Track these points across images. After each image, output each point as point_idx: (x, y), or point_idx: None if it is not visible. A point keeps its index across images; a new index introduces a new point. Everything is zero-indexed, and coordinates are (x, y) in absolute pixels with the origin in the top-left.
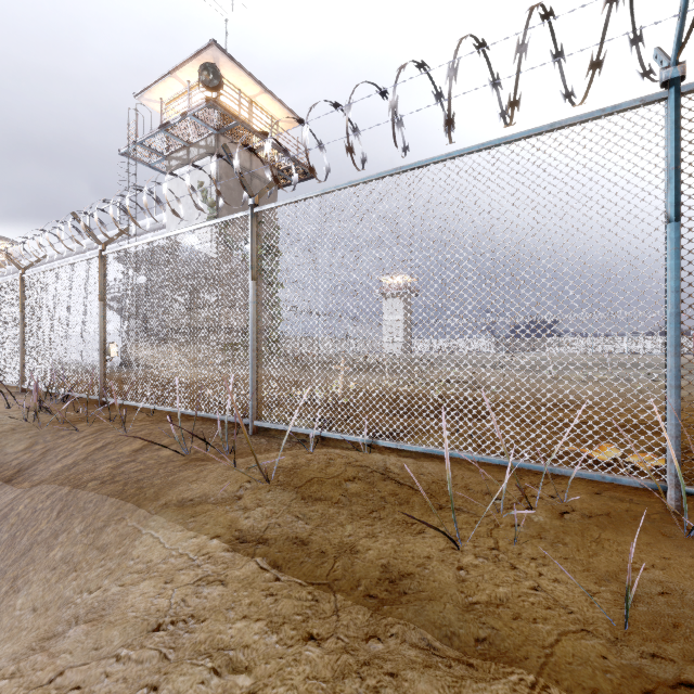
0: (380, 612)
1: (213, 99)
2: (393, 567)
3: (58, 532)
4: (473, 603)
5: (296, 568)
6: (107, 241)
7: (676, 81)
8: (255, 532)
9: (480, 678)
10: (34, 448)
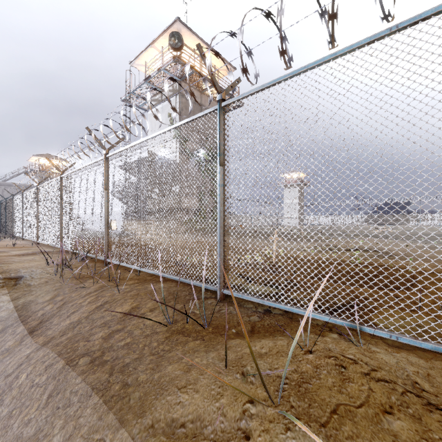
0: None
1: (177, 56)
2: None
3: (38, 437)
4: None
5: None
6: (110, 147)
7: None
8: None
9: None
10: (55, 300)
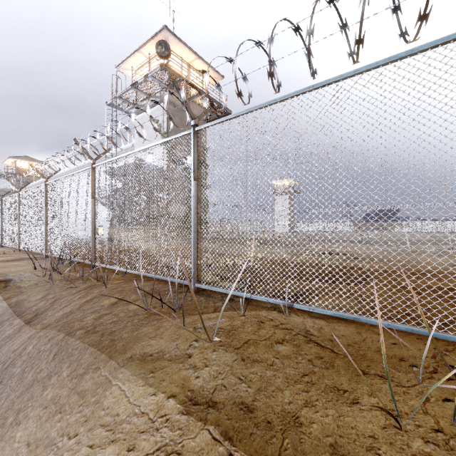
0: None
1: (164, 64)
2: (341, 448)
3: (51, 374)
4: None
5: (246, 442)
6: (96, 157)
7: None
8: (204, 394)
9: None
10: (47, 298)
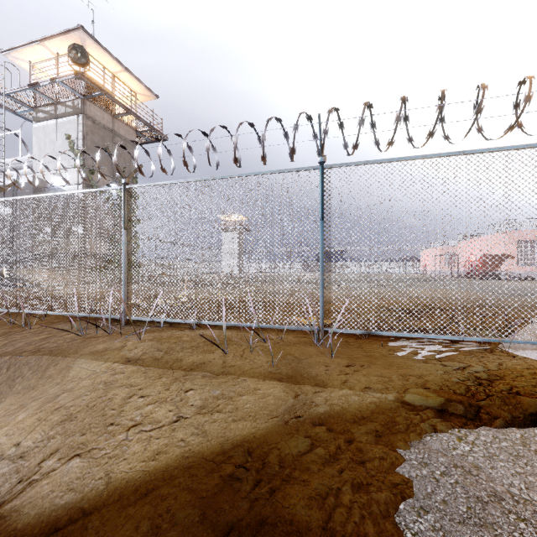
0: (190, 371)
1: (81, 73)
2: (198, 362)
3: (14, 375)
4: (226, 366)
5: (156, 366)
6: None
7: (322, 163)
8: (135, 358)
9: (220, 378)
10: None
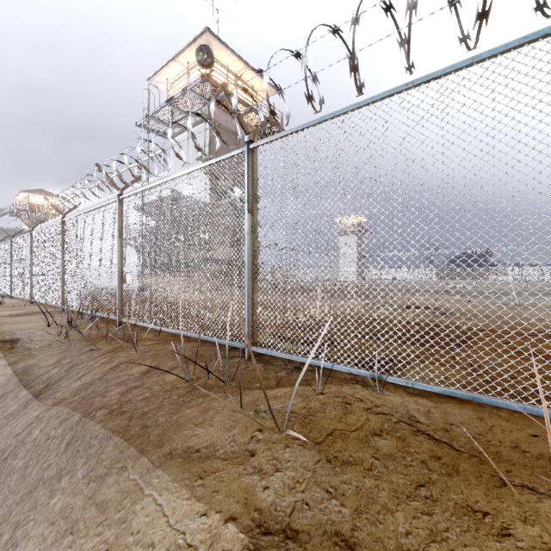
0: None
1: (206, 74)
2: None
3: (61, 474)
4: None
5: None
6: (124, 187)
7: None
8: (278, 516)
9: None
10: (62, 363)
